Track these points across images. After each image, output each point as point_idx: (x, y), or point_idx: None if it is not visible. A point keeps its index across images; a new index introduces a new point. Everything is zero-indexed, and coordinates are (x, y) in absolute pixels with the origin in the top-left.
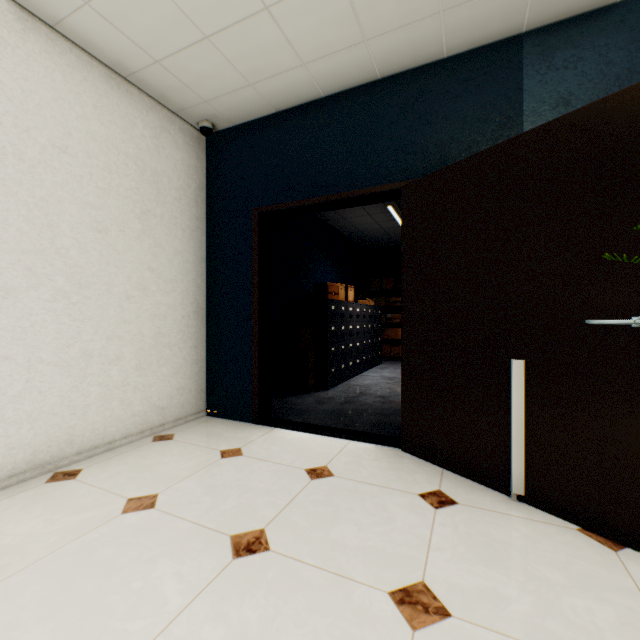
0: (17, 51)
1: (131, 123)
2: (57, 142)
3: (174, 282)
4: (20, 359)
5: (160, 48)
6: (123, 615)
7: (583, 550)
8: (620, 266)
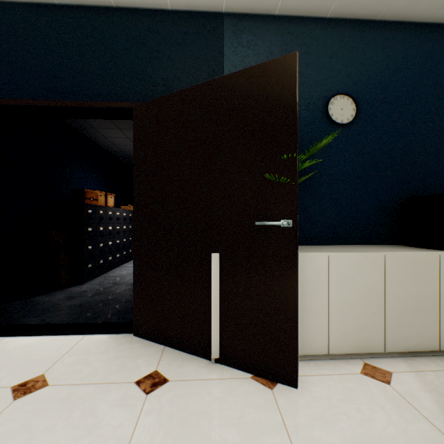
0: None
1: None
2: None
3: None
4: None
5: None
6: None
7: (253, 397)
8: (275, 184)
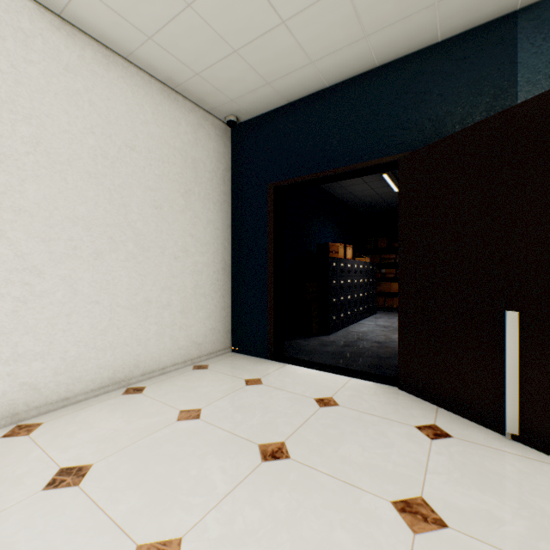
0: (103, 80)
1: (177, 123)
2: (128, 143)
3: (207, 245)
4: (105, 303)
5: (200, 64)
6: (186, 492)
7: None
8: None
